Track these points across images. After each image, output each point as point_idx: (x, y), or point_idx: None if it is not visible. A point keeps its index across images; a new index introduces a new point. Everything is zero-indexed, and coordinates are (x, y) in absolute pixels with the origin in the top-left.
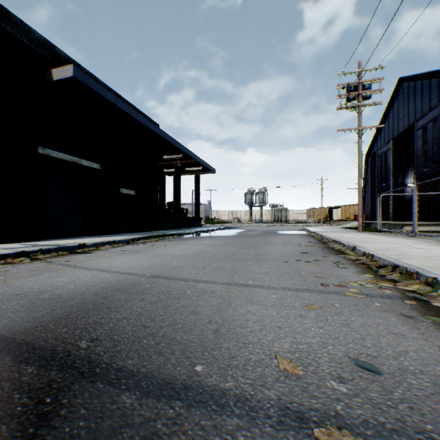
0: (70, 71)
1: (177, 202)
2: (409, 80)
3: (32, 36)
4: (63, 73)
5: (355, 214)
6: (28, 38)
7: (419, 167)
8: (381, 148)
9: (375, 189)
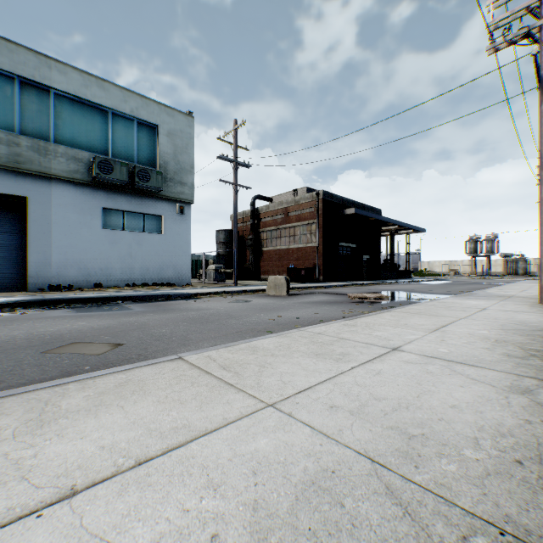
0: (353, 210)
1: (392, 259)
2: None
3: (337, 198)
4: (350, 211)
5: None
6: (337, 200)
7: None
8: None
9: None
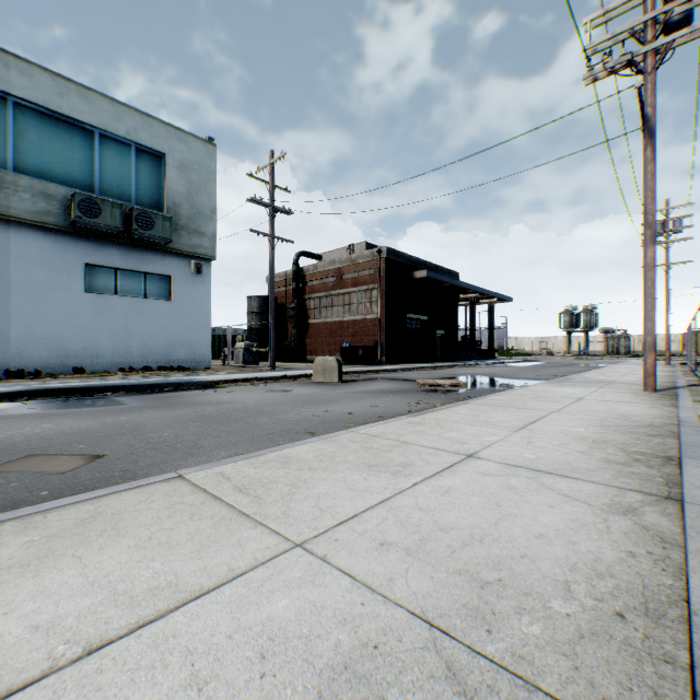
0: (424, 273)
1: (472, 335)
2: None
3: (405, 257)
4: (420, 274)
5: None
6: (404, 259)
7: None
8: None
9: None
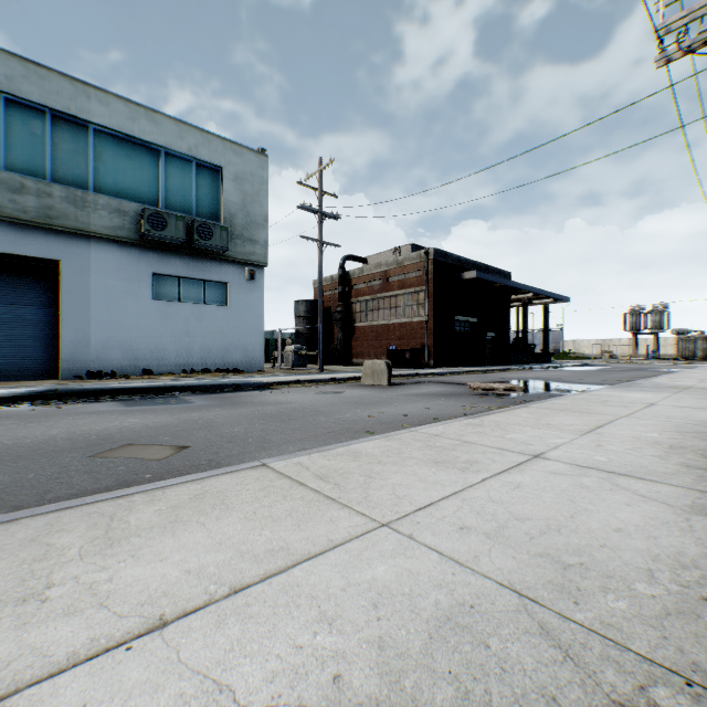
0: (474, 274)
1: (525, 338)
2: None
3: (453, 258)
4: (469, 275)
5: None
6: (452, 260)
7: None
8: None
9: None
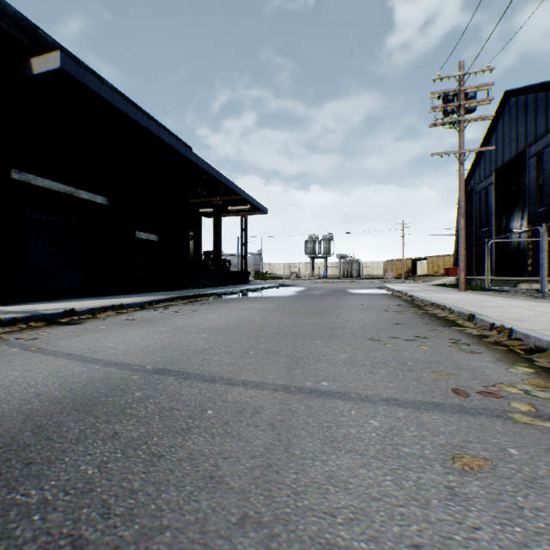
0: (57, 60)
1: (217, 251)
2: (518, 93)
3: (2, 10)
4: (47, 64)
5: (446, 268)
6: None
7: (531, 206)
8: (480, 182)
9: (473, 235)
